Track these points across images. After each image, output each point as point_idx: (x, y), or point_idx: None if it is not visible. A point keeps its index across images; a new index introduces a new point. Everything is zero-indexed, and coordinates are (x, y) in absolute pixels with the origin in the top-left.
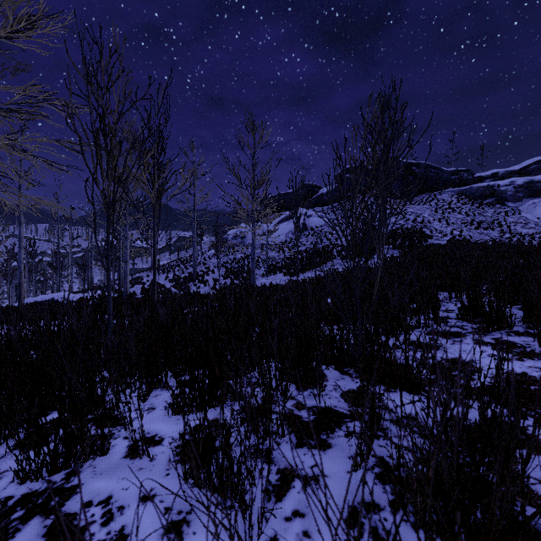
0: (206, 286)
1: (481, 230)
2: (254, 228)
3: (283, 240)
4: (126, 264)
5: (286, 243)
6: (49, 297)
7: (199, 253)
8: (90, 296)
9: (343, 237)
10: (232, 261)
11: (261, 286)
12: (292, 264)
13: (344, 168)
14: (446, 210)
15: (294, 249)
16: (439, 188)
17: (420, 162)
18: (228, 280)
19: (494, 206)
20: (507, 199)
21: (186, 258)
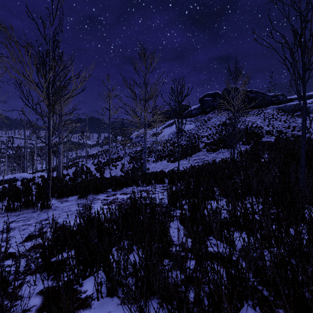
0: (116, 169)
1: (295, 132)
2: (146, 130)
3: (166, 139)
4: (59, 155)
5: (169, 140)
6: (12, 177)
7: (115, 146)
8: (36, 176)
9: (205, 137)
10: (134, 152)
11: (150, 173)
12: (172, 154)
13: (204, 94)
14: (271, 119)
15: (173, 144)
16: (265, 106)
17: (252, 90)
18: (131, 164)
19: (302, 117)
20: (310, 112)
21: (107, 150)
